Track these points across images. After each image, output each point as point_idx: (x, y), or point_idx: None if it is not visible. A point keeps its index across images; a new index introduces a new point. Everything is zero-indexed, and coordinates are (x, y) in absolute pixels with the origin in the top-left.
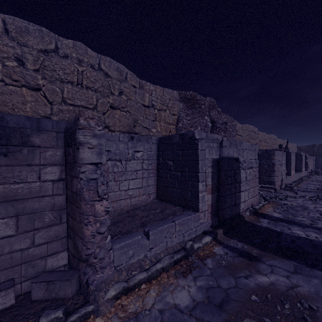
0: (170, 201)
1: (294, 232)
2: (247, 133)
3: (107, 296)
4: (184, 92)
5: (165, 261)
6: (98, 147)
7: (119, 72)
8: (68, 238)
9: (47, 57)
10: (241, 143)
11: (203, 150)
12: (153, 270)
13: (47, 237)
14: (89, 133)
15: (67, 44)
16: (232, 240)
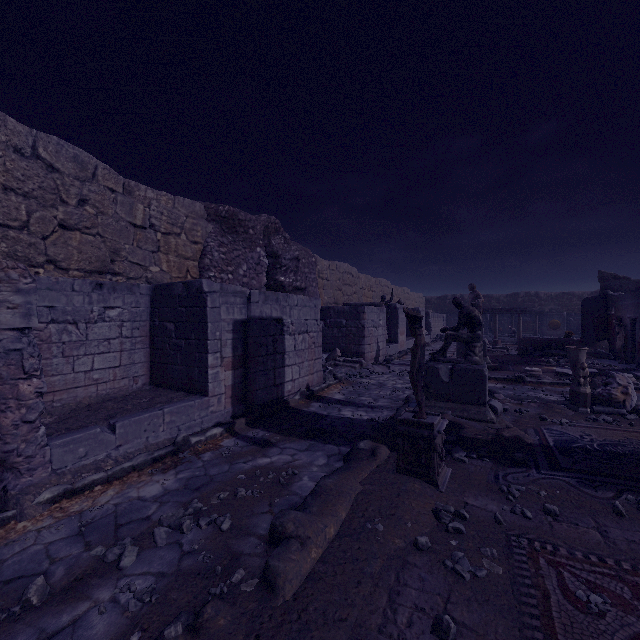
0: (171, 386)
1: (341, 414)
2: (338, 276)
3: (39, 499)
4: (216, 206)
5: (139, 459)
6: (24, 306)
7: (79, 164)
8: None
9: None
10: (288, 297)
11: (215, 307)
12: (117, 469)
13: None
14: (9, 288)
15: None
16: (254, 430)
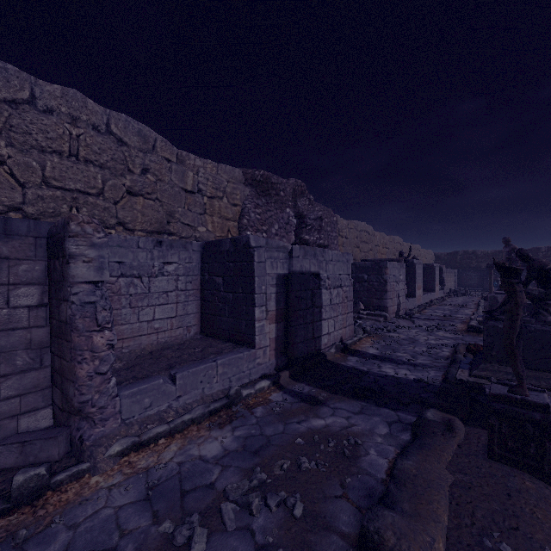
0: (219, 336)
1: (382, 371)
2: (355, 234)
3: (110, 452)
4: (252, 171)
5: (197, 412)
6: (98, 260)
7: (142, 137)
8: (53, 388)
9: (15, 111)
10: (324, 252)
11: (261, 262)
12: (178, 422)
13: (20, 387)
14: (84, 242)
15: (52, 91)
16: (299, 384)
